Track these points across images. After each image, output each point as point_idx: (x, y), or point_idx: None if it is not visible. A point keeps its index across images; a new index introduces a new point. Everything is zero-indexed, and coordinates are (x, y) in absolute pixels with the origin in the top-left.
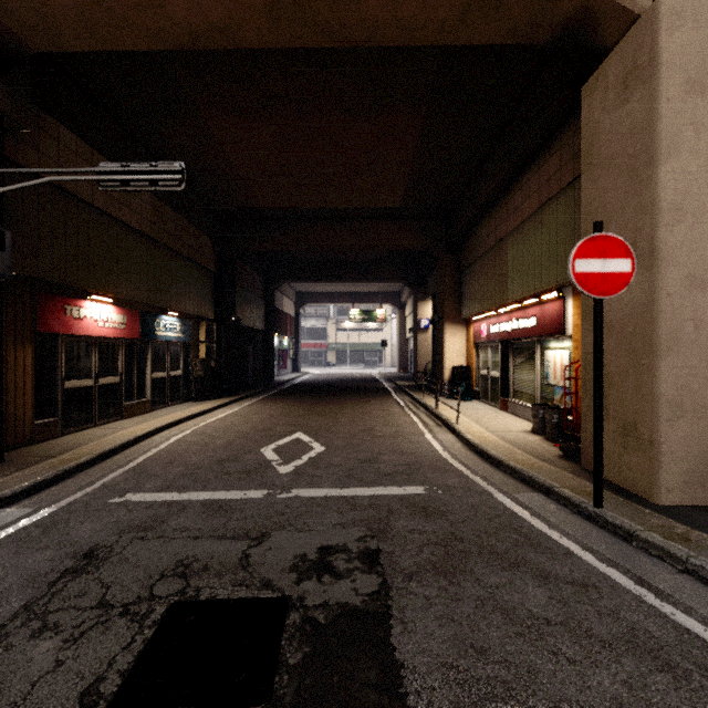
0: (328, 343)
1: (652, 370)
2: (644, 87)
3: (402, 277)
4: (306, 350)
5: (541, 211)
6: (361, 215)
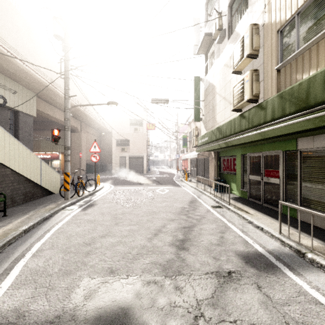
0: None
1: (81, 164)
2: (80, 139)
3: None
4: None
5: None
6: None
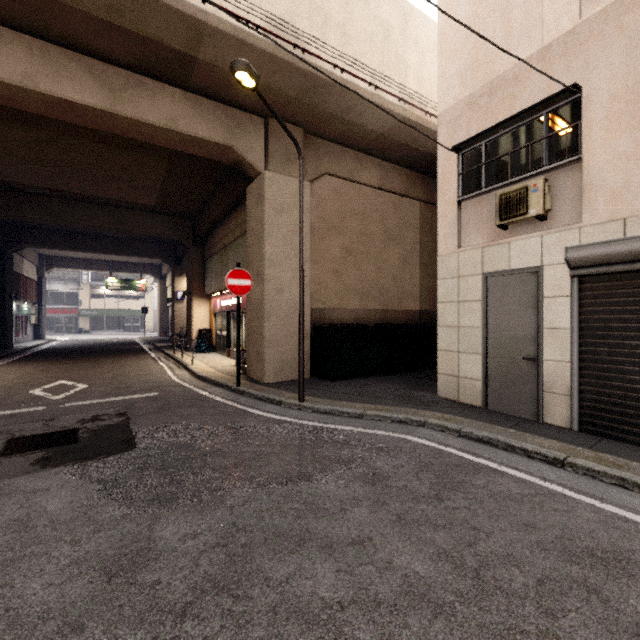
0: (79, 309)
1: (263, 327)
2: (261, 206)
3: (160, 255)
4: (51, 315)
5: (242, 237)
6: (119, 204)
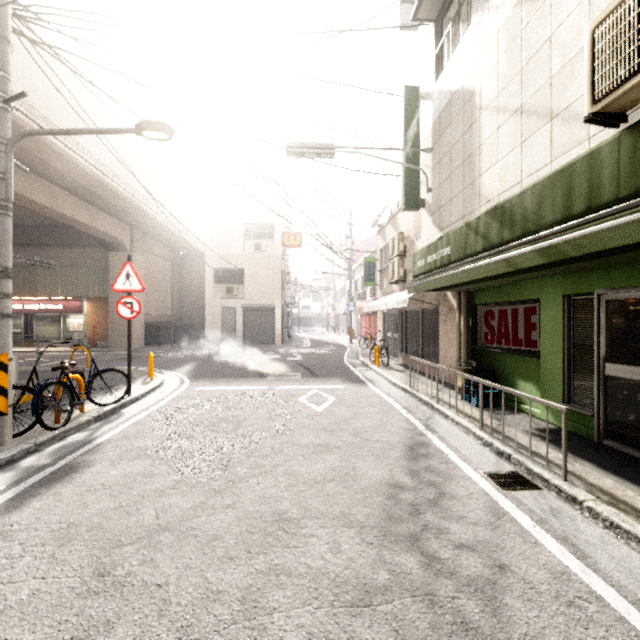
0: None
1: (132, 323)
2: None
3: None
4: None
5: (71, 267)
6: None
